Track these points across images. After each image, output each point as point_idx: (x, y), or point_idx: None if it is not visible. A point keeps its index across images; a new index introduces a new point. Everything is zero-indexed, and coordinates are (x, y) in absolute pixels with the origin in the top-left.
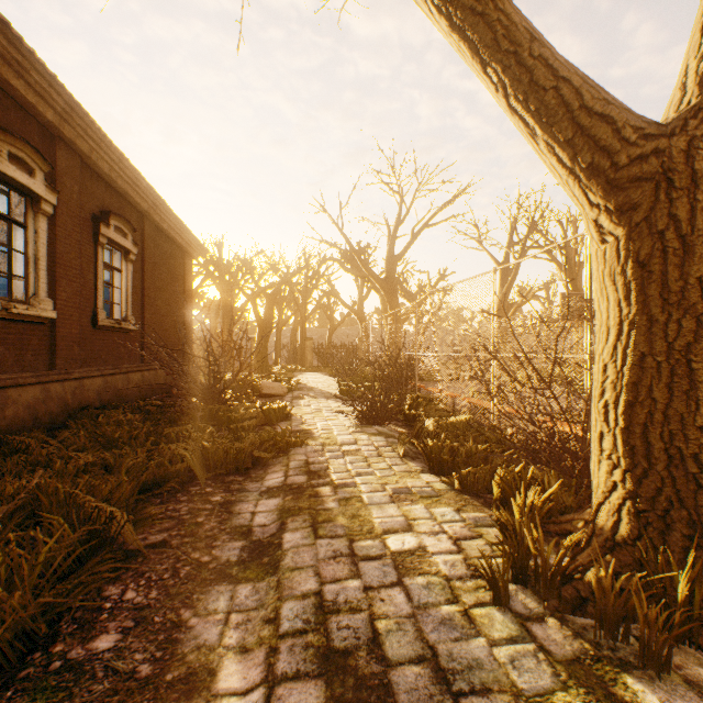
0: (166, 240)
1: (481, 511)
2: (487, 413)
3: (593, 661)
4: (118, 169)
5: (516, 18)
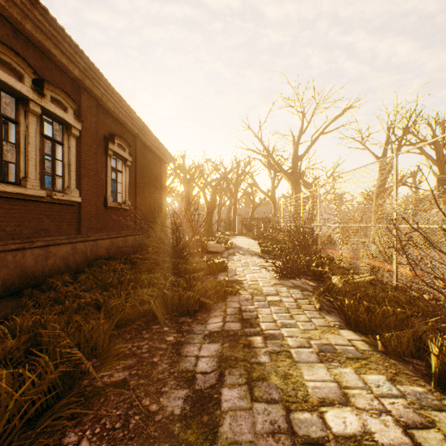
0: (150, 152)
1: (417, 383)
2: (388, 274)
3: None
4: (119, 107)
5: None
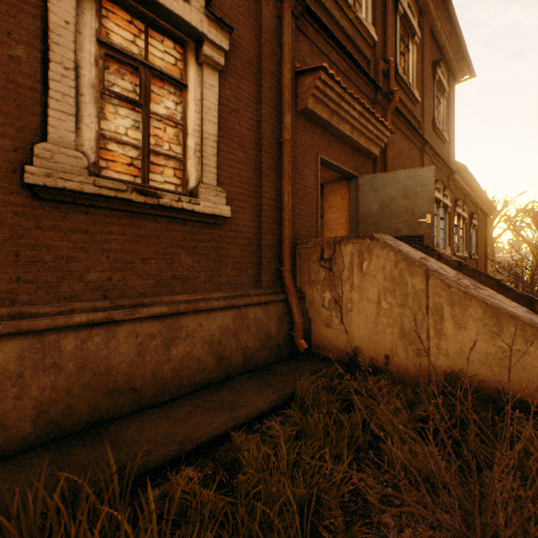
0: (480, 213)
1: None
2: None
3: None
4: (477, 195)
5: None
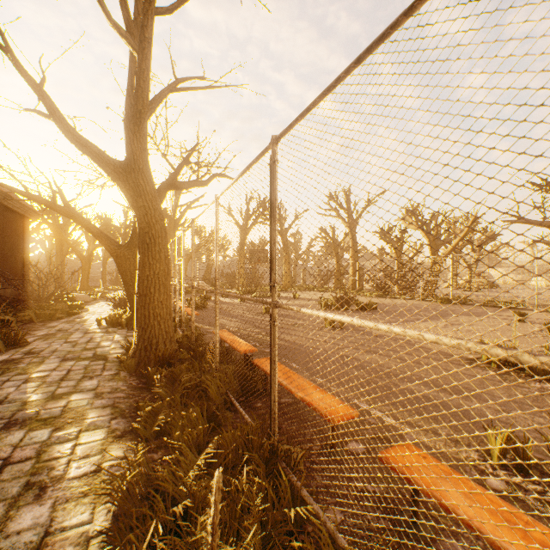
0: (11, 212)
1: None
2: None
3: (106, 328)
4: None
5: (94, 230)
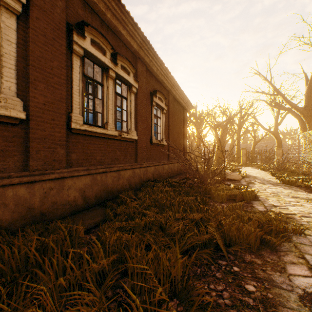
0: (176, 103)
1: None
2: None
3: None
4: (159, 69)
5: None
